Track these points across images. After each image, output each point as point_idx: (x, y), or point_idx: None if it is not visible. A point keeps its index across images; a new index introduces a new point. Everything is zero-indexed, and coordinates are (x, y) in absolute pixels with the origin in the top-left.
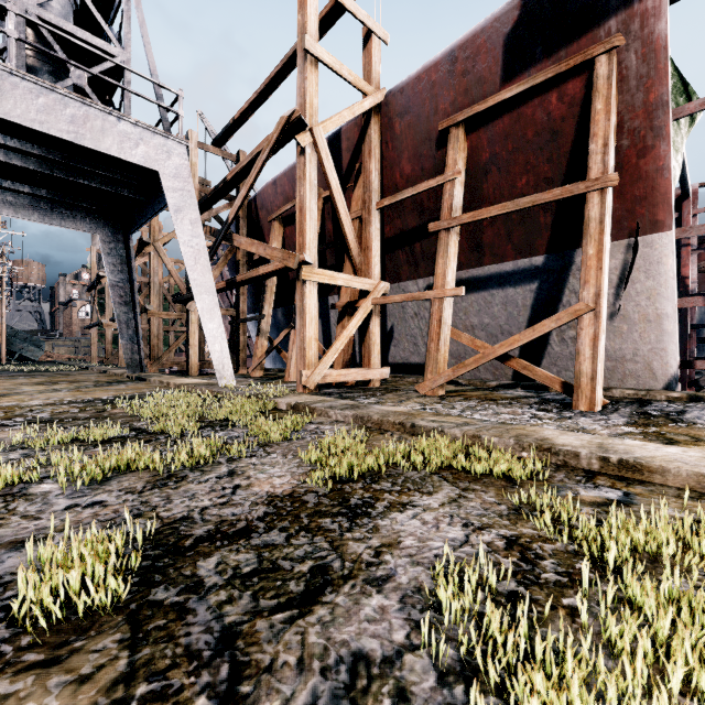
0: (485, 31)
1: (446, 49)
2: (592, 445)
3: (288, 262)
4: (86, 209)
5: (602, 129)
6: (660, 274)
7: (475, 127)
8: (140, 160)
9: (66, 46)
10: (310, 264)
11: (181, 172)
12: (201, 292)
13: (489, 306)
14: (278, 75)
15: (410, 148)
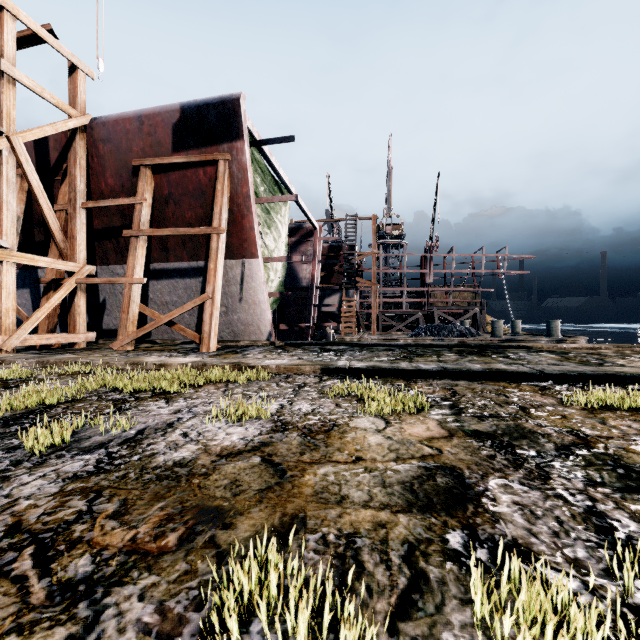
0: (161, 115)
1: (137, 111)
2: (158, 360)
3: None
4: None
5: (220, 201)
6: (257, 280)
7: (158, 171)
8: None
9: None
10: (7, 248)
11: None
12: None
13: (176, 289)
14: None
15: (112, 167)
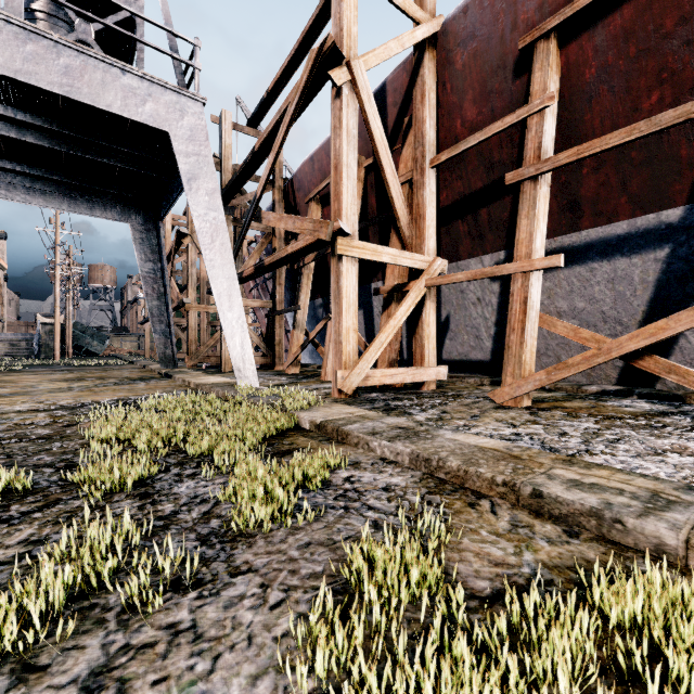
0: None
1: None
2: None
3: (319, 233)
4: (116, 197)
5: None
6: None
7: (574, 34)
8: (147, 119)
9: (76, 3)
10: (347, 235)
11: (196, 134)
12: (218, 275)
13: (586, 285)
14: (313, 27)
15: (475, 84)
